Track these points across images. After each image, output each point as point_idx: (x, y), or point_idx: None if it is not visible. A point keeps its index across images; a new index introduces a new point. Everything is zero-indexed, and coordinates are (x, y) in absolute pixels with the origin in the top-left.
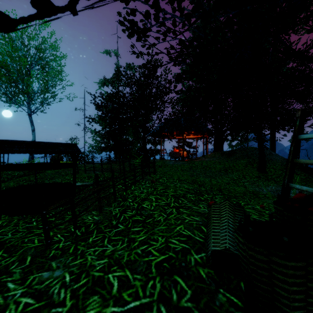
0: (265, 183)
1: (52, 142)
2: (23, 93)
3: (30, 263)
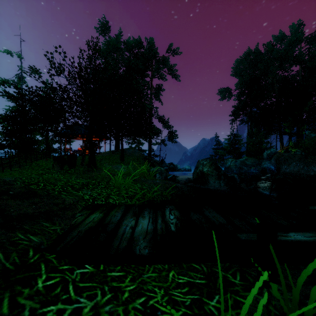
0: (116, 164)
1: None
2: None
3: (1, 172)
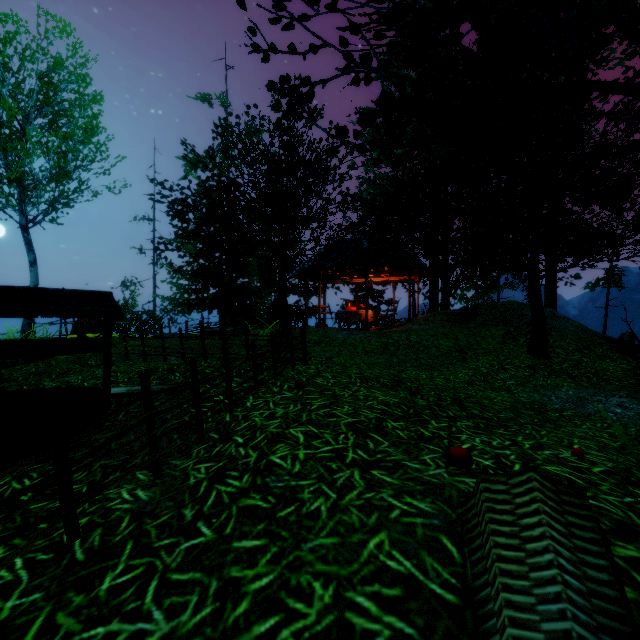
0: (551, 382)
1: (45, 288)
2: (6, 177)
3: None
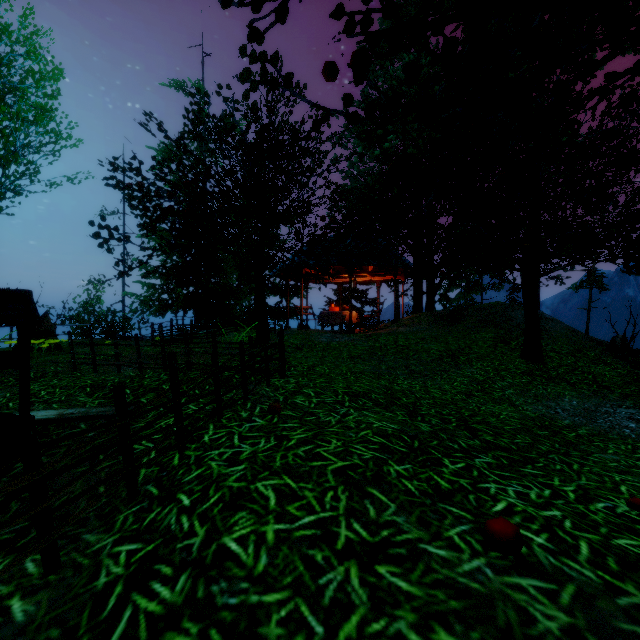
0: (552, 390)
1: None
2: None
3: None
